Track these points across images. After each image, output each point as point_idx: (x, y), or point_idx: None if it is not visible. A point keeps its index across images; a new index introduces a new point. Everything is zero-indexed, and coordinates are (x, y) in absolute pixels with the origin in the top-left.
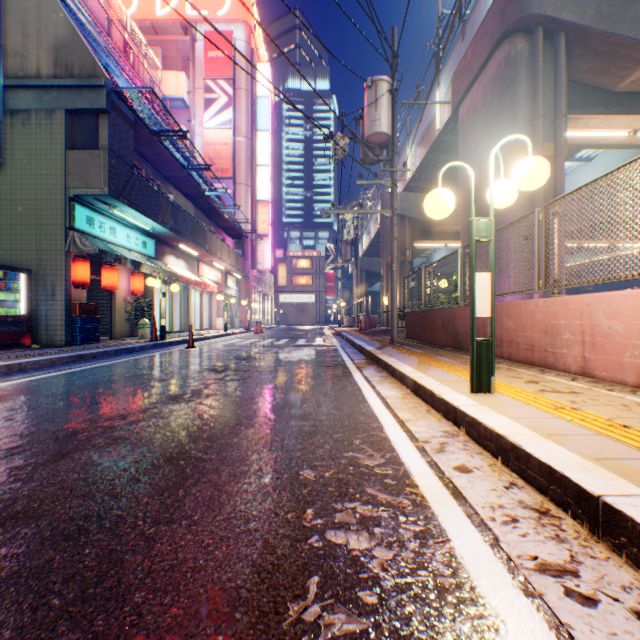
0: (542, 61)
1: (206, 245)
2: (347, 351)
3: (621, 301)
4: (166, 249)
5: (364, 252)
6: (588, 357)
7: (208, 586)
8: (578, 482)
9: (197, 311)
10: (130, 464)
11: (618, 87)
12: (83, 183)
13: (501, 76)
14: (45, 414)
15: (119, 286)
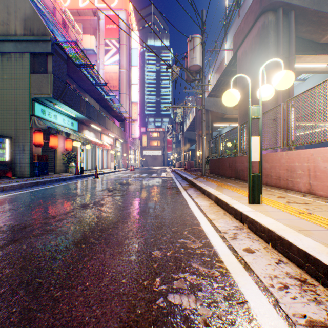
0: (282, 26)
1: (105, 125)
2: (178, 180)
3: None
4: (84, 127)
5: (187, 129)
6: (312, 183)
7: None
8: (327, 263)
9: (100, 159)
10: (52, 247)
11: (322, 40)
12: (39, 91)
13: (260, 34)
14: (10, 215)
15: (59, 146)
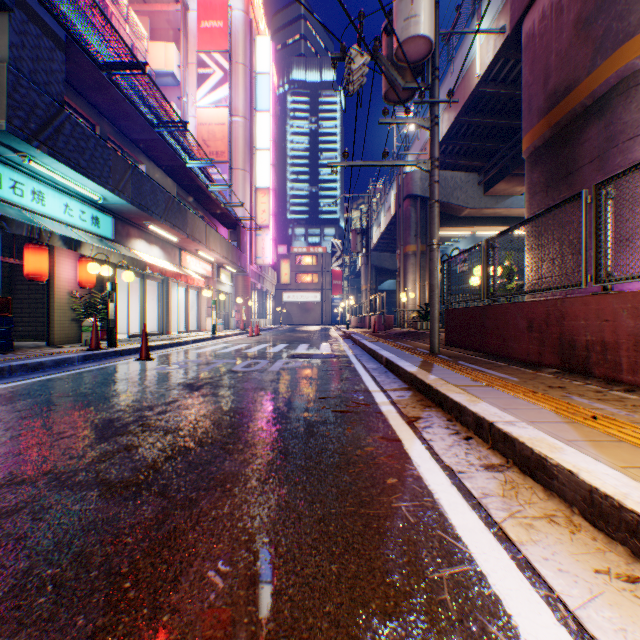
0: None
1: (187, 228)
2: (368, 367)
3: None
4: (132, 231)
5: (374, 246)
6: None
7: None
8: None
9: (184, 310)
10: None
11: None
12: None
13: None
14: None
15: (60, 275)
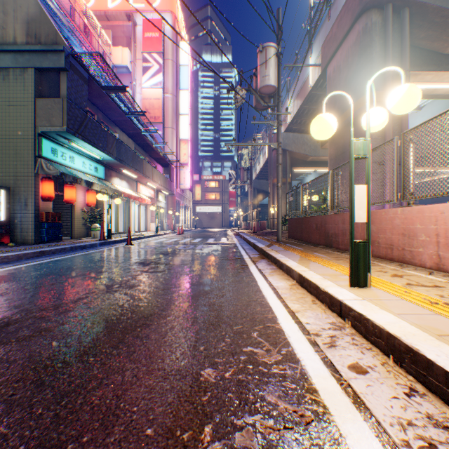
0: (391, 30)
1: (142, 170)
2: (244, 248)
3: None
4: (113, 173)
5: (256, 176)
6: (443, 255)
7: None
8: None
9: (136, 218)
10: (42, 361)
11: (447, 50)
12: (48, 123)
13: (360, 42)
14: None
15: (77, 200)
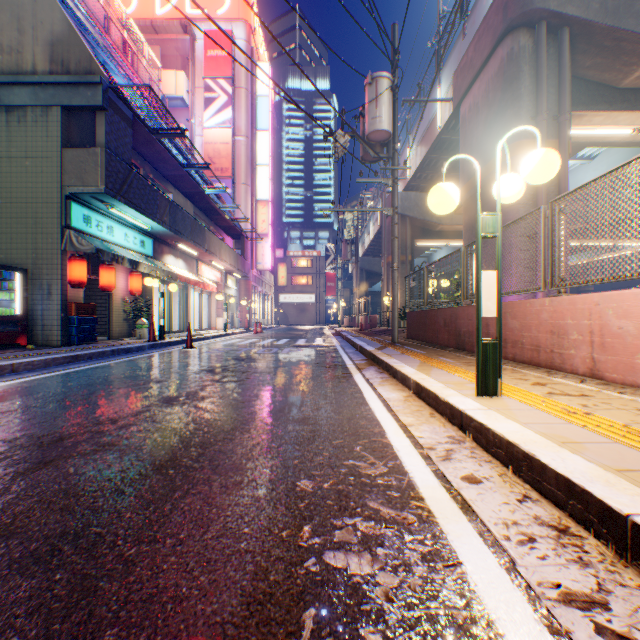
0: (546, 56)
1: (205, 244)
2: (347, 351)
3: (633, 300)
4: (165, 248)
5: (364, 252)
6: (597, 358)
7: (190, 621)
8: (602, 498)
9: (196, 311)
10: (115, 473)
11: (623, 83)
12: (79, 181)
13: (504, 72)
14: (32, 418)
15: (117, 286)
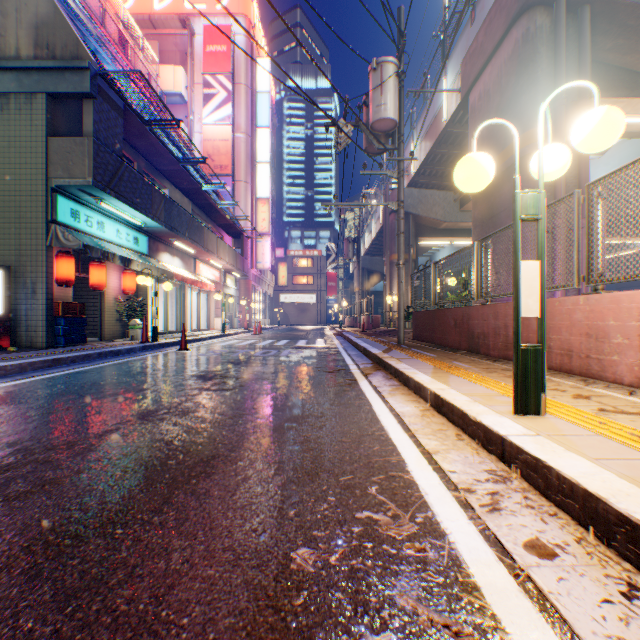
0: (564, 37)
1: (203, 242)
2: (350, 354)
3: None
4: (160, 246)
5: (366, 251)
6: None
7: None
8: None
9: (195, 311)
10: (40, 535)
11: None
12: (66, 173)
13: (518, 55)
14: None
15: (109, 284)
